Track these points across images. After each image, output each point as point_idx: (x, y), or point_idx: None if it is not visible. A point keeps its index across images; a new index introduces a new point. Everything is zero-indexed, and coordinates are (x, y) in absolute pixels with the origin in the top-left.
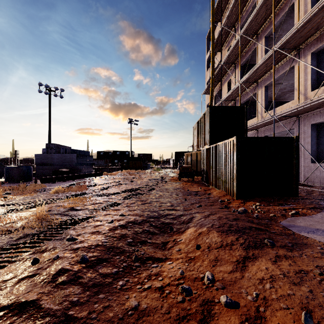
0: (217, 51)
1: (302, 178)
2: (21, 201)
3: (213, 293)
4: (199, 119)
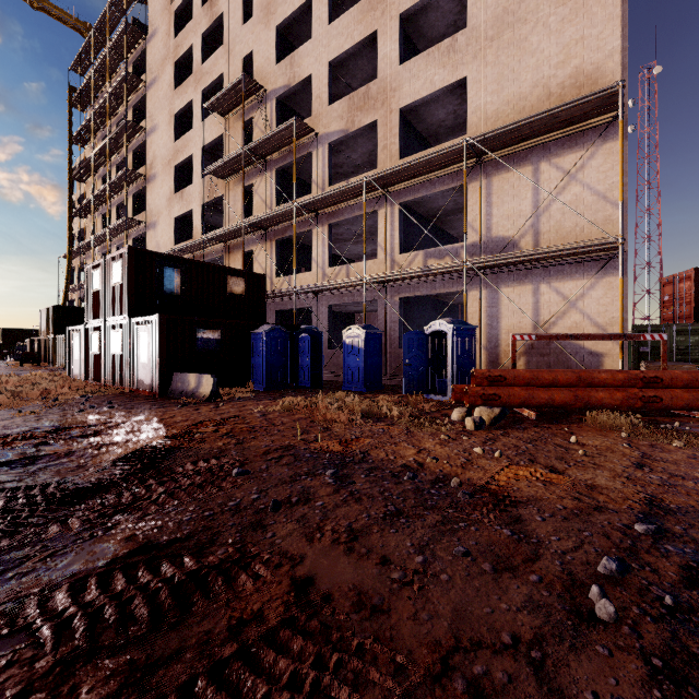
0: (81, 217)
1: None
2: None
3: None
4: (47, 309)
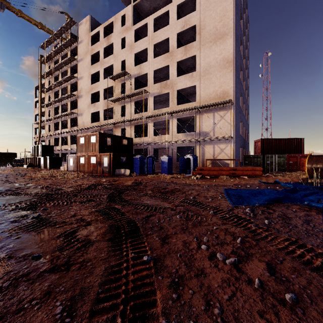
0: (43, 107)
1: None
2: None
3: None
4: (36, 146)
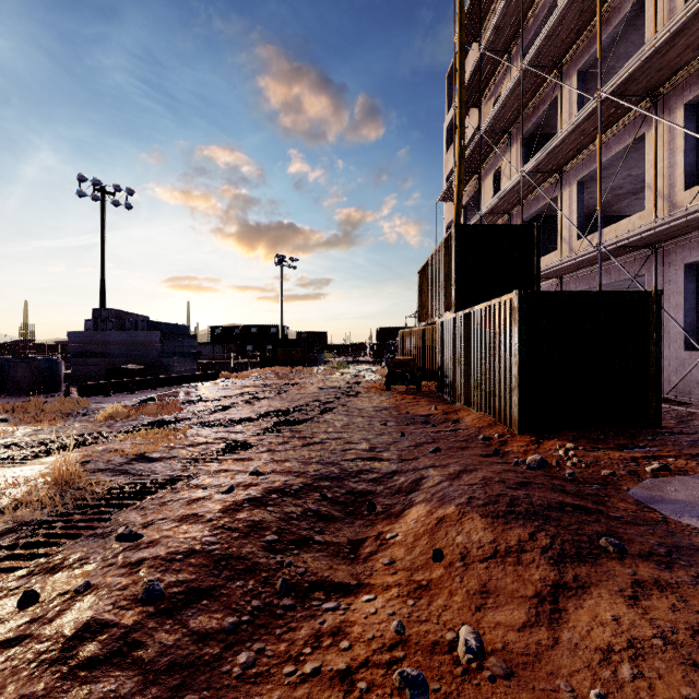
0: (471, 106)
1: (663, 386)
2: (27, 439)
3: (483, 692)
4: (432, 255)
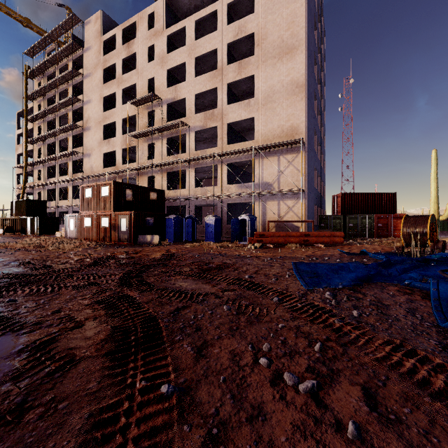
0: (30, 144)
1: None
2: None
3: None
4: (18, 200)
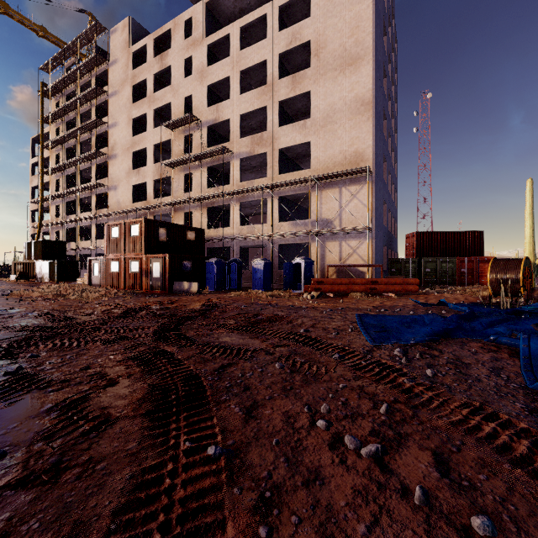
0: (47, 175)
1: None
2: None
3: None
4: (33, 241)
